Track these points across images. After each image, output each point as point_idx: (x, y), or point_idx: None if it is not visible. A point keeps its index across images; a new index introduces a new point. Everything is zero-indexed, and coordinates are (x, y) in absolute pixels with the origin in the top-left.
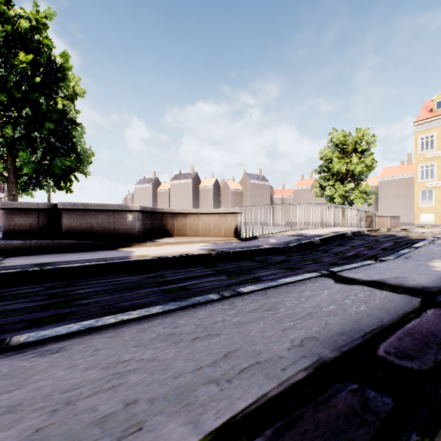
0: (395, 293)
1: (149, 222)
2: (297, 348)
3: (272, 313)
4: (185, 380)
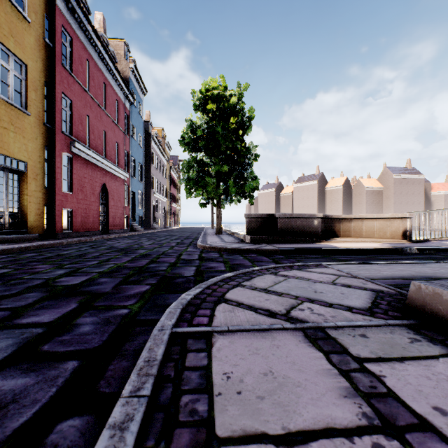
0: None
1: (323, 225)
2: None
3: None
4: None
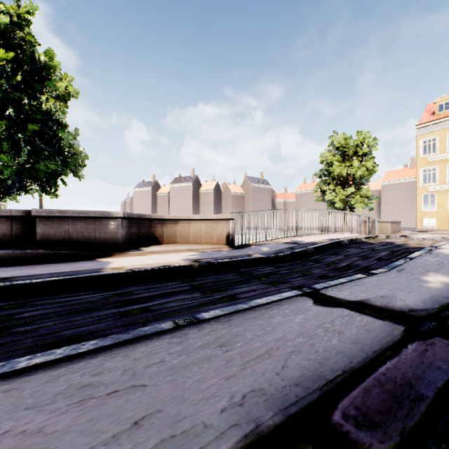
0: (378, 318)
1: (136, 229)
2: (233, 409)
3: (225, 351)
4: None
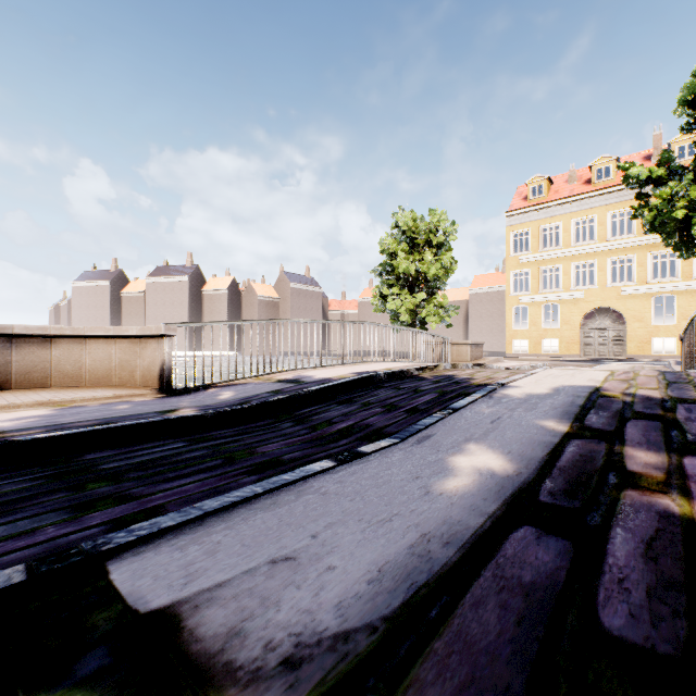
0: None
1: None
2: None
3: None
4: None
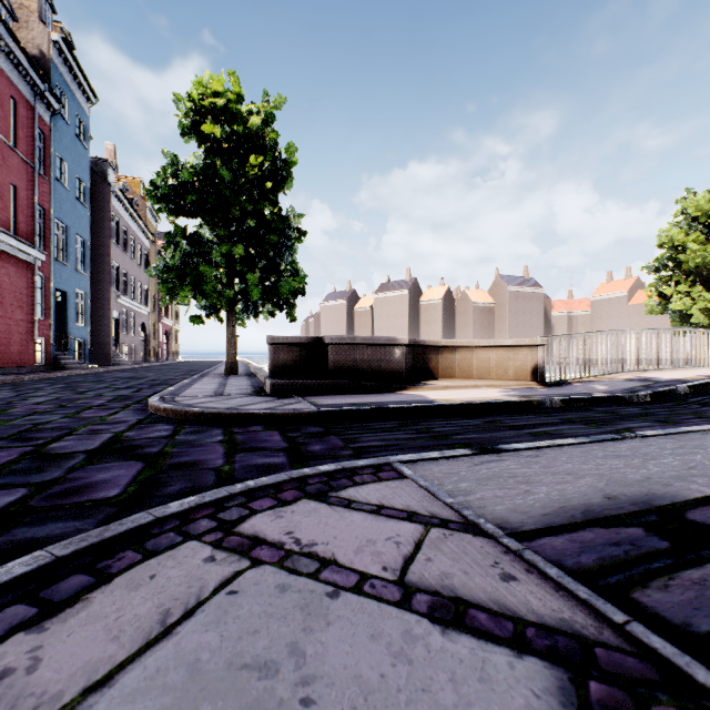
0: None
1: (411, 358)
2: None
3: (701, 451)
4: (671, 474)
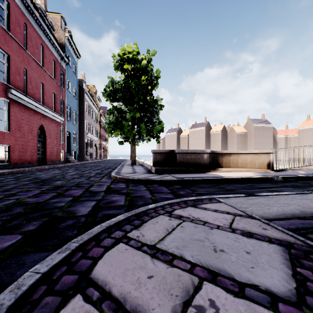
0: None
1: (210, 159)
2: None
3: None
4: None
